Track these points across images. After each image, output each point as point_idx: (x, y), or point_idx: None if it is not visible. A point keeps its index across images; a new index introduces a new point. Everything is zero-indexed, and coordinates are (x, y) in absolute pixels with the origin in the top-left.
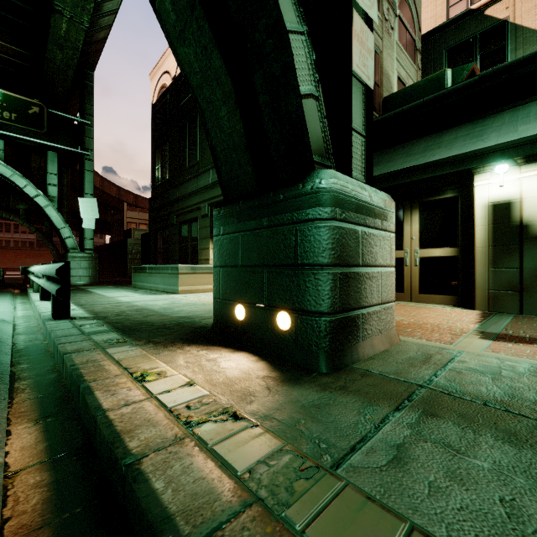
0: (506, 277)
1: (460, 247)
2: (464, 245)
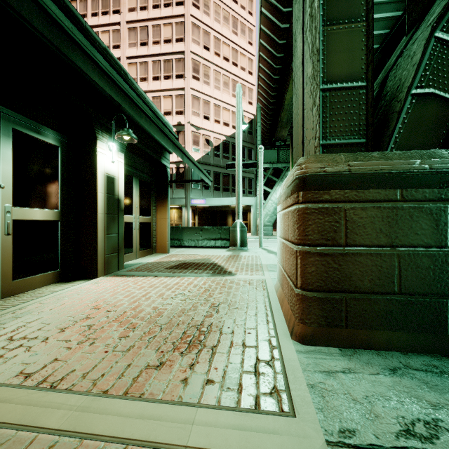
0: (113, 241)
1: (61, 210)
2: (65, 208)
